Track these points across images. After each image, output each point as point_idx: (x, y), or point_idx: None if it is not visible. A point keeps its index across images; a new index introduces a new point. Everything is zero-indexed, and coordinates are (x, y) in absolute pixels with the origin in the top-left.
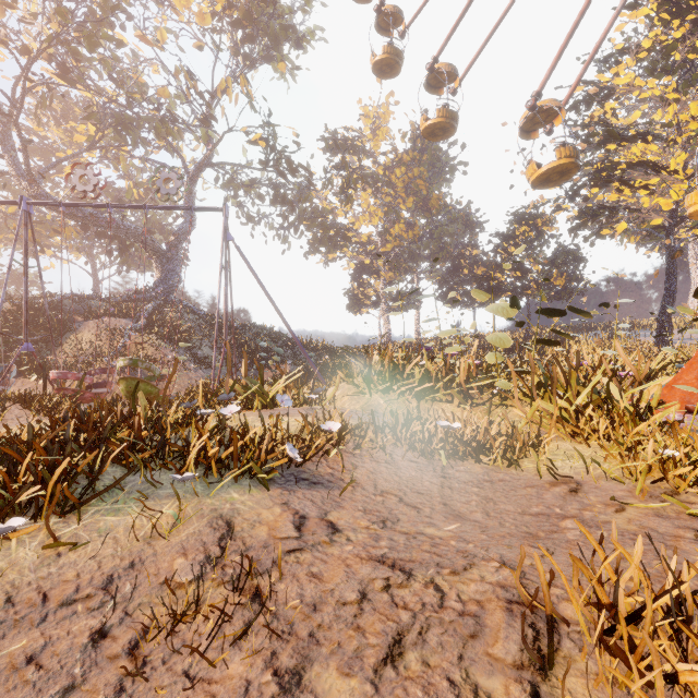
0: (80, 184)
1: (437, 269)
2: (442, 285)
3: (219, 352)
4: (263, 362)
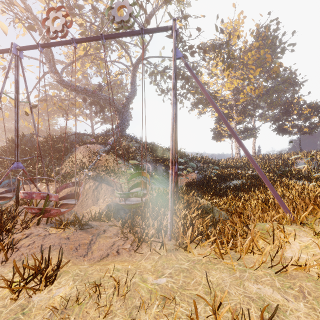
0: (52, 26)
1: (265, 114)
2: (275, 122)
3: (152, 165)
4: (180, 172)
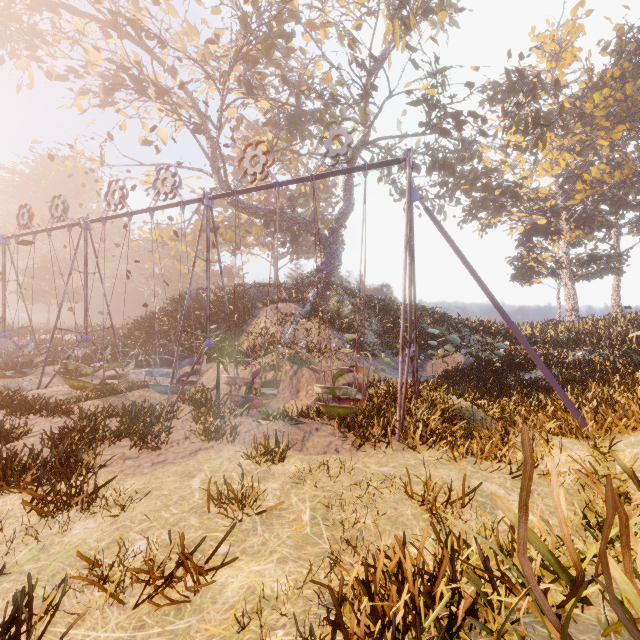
0: (250, 167)
1: None
2: None
3: (380, 338)
4: (431, 351)
